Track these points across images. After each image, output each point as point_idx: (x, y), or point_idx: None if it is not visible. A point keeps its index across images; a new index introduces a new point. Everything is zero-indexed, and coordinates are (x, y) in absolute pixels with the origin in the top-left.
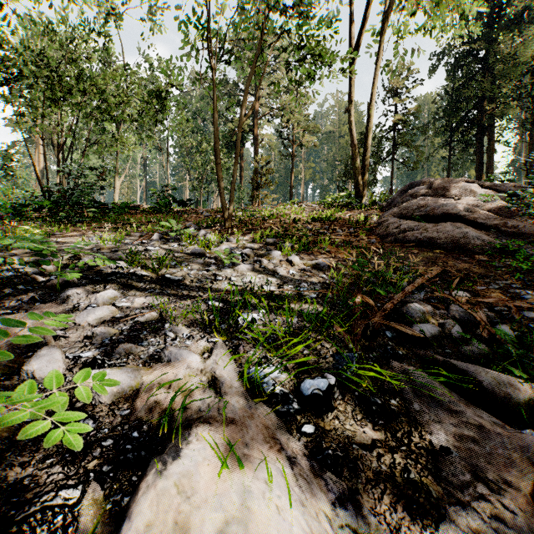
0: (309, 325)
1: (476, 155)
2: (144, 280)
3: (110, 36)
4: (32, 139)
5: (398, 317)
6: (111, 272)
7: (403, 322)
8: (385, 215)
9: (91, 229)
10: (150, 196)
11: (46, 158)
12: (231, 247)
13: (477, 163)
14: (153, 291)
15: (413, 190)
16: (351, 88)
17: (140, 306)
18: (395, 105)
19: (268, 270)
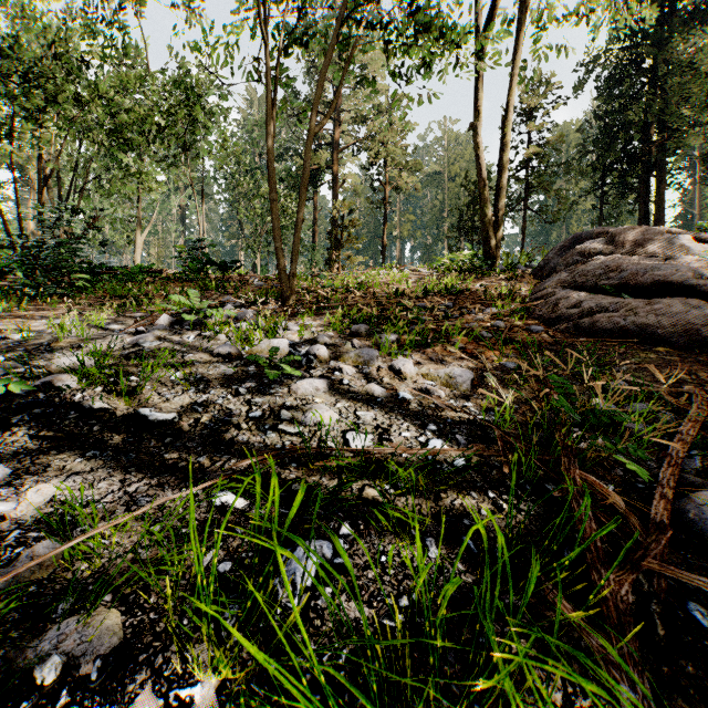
0: (474, 580)
1: (640, 203)
2: (93, 422)
3: (125, 27)
4: (25, 180)
5: (674, 529)
6: (26, 402)
7: (694, 547)
8: (547, 285)
9: (68, 306)
10: (177, 256)
11: (18, 199)
12: (290, 340)
13: (641, 215)
14: (97, 456)
15: (583, 246)
16: (479, 92)
17: (34, 514)
18: (529, 133)
19: (356, 391)
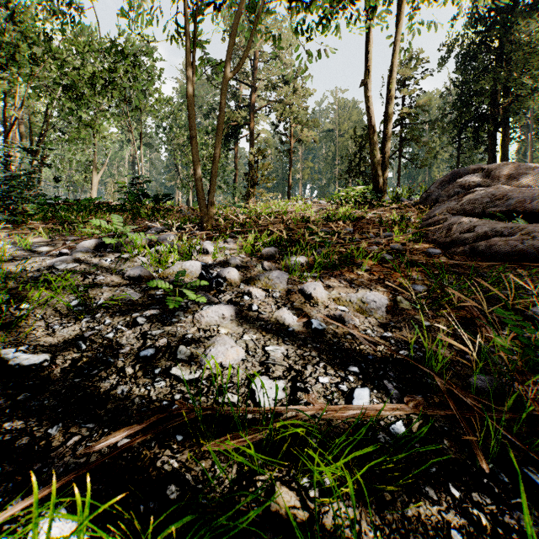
0: None
1: (488, 153)
2: None
3: (82, 8)
4: None
5: None
6: None
7: None
8: (436, 212)
9: (13, 230)
10: (119, 190)
11: None
12: (203, 262)
13: (489, 162)
14: None
15: (463, 179)
16: (369, 54)
17: None
18: (403, 97)
19: (265, 318)
